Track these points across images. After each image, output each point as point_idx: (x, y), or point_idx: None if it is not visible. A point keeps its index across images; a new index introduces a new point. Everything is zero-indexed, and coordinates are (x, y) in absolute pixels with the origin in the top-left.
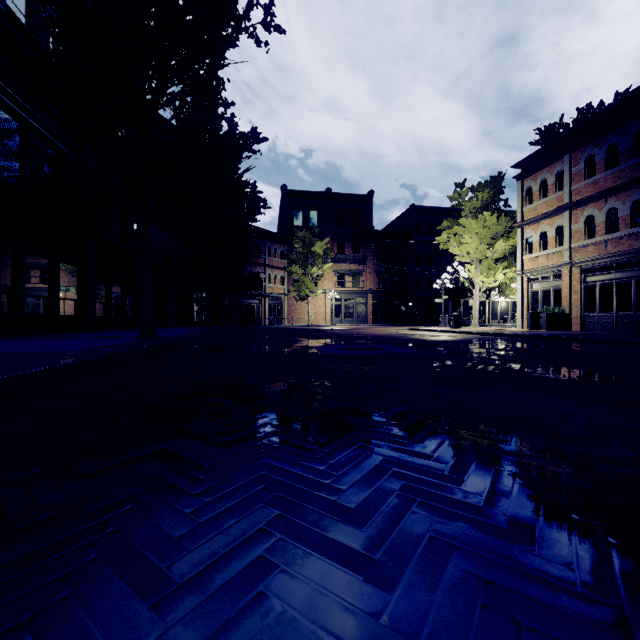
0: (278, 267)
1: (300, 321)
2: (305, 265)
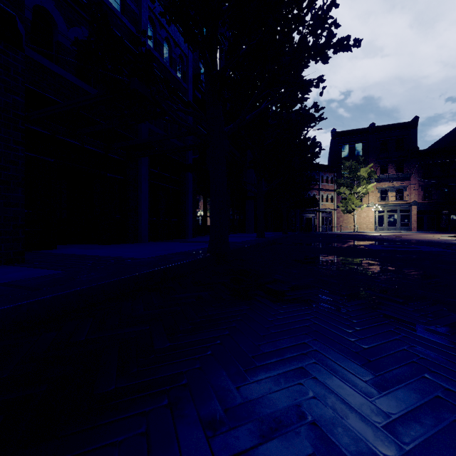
0: (329, 189)
1: (347, 229)
2: (351, 186)
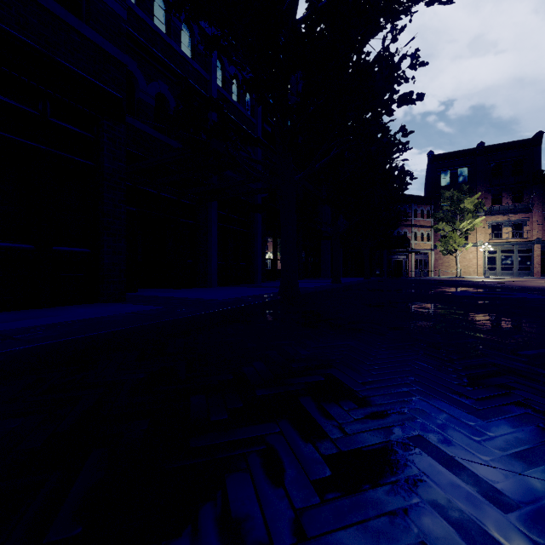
0: (424, 226)
1: (447, 273)
2: (453, 221)
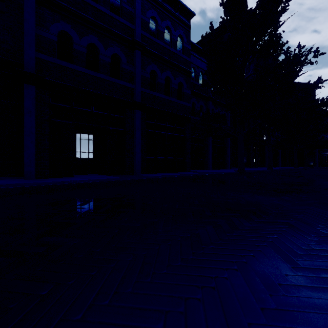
0: None
1: None
2: None
